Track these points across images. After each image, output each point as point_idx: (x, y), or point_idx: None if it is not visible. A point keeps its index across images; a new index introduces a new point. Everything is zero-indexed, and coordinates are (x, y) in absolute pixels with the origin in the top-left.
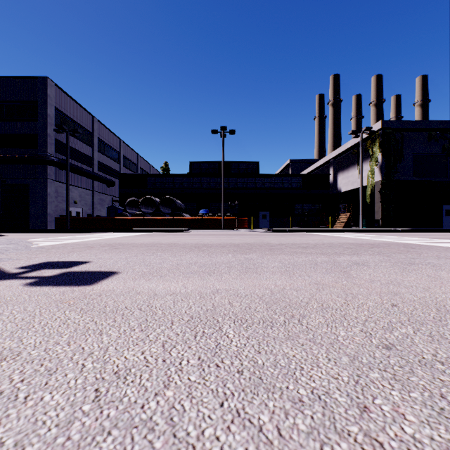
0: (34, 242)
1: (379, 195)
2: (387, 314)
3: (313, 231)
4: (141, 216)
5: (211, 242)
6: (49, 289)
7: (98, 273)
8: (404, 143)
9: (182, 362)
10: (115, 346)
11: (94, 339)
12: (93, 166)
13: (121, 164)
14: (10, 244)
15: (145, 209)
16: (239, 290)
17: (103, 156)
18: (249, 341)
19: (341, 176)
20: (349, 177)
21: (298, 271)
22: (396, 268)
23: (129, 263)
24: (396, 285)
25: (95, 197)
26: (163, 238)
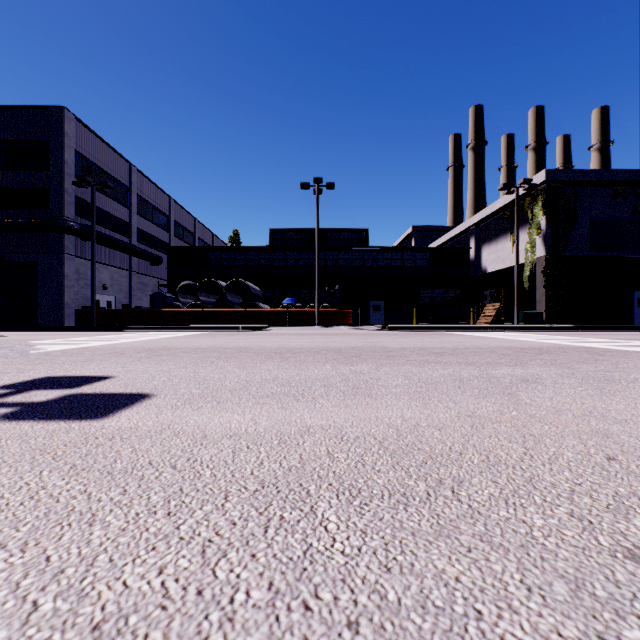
0: (37, 346)
1: (542, 277)
2: (606, 477)
3: (448, 329)
4: (200, 307)
5: (300, 346)
6: (31, 426)
7: (119, 396)
8: (578, 201)
9: (235, 596)
10: (111, 554)
11: (75, 536)
12: (131, 236)
13: (171, 233)
14: (0, 348)
15: (205, 297)
16: (344, 428)
17: (144, 221)
18: (366, 540)
19: (487, 250)
20: (499, 251)
21: (436, 392)
22: (589, 389)
23: (172, 379)
24: (601, 419)
25: (134, 280)
26: (230, 339)
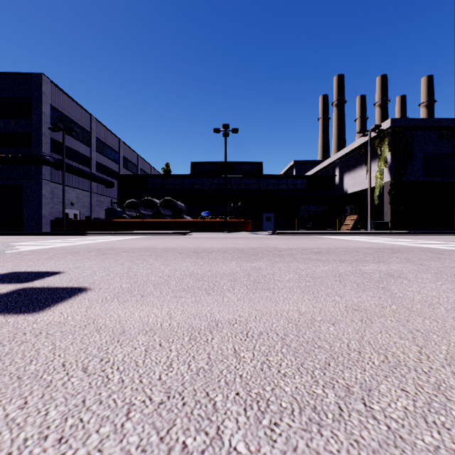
0: (16, 247)
1: (388, 197)
2: None
3: (320, 234)
4: (141, 218)
5: (213, 247)
6: None
7: (61, 290)
8: (414, 142)
9: None
10: None
11: None
12: (91, 167)
13: (120, 165)
14: None
15: (144, 211)
16: (248, 323)
17: (101, 156)
18: None
19: (347, 177)
20: (356, 178)
21: (322, 286)
22: (447, 283)
23: (109, 274)
24: None
25: (94, 198)
26: (161, 241)
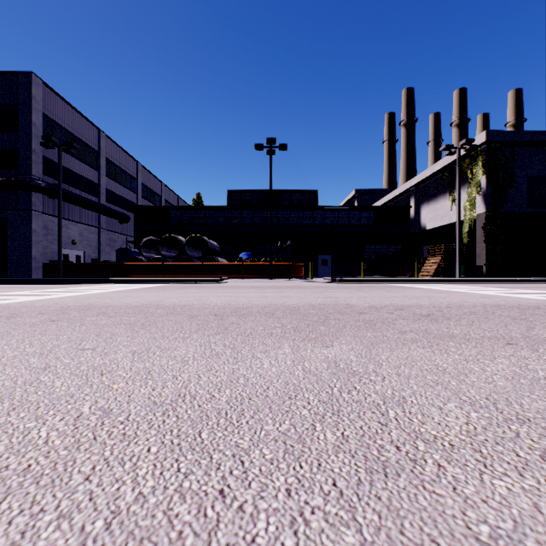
0: None
1: (482, 233)
2: None
3: (397, 282)
4: (162, 261)
5: (250, 303)
6: None
7: None
8: (516, 162)
9: None
10: None
11: None
12: (100, 196)
13: (139, 195)
14: None
15: (166, 251)
16: None
17: (113, 183)
18: None
19: (426, 209)
20: (438, 210)
21: None
22: None
23: None
24: None
25: (103, 236)
26: (177, 293)
